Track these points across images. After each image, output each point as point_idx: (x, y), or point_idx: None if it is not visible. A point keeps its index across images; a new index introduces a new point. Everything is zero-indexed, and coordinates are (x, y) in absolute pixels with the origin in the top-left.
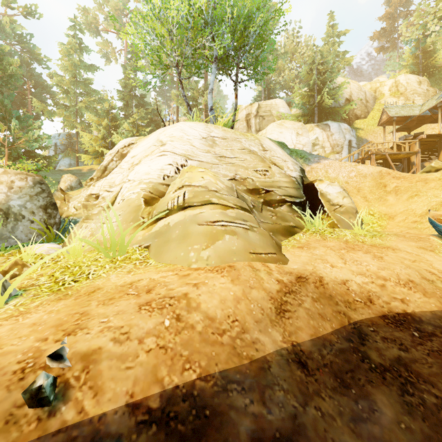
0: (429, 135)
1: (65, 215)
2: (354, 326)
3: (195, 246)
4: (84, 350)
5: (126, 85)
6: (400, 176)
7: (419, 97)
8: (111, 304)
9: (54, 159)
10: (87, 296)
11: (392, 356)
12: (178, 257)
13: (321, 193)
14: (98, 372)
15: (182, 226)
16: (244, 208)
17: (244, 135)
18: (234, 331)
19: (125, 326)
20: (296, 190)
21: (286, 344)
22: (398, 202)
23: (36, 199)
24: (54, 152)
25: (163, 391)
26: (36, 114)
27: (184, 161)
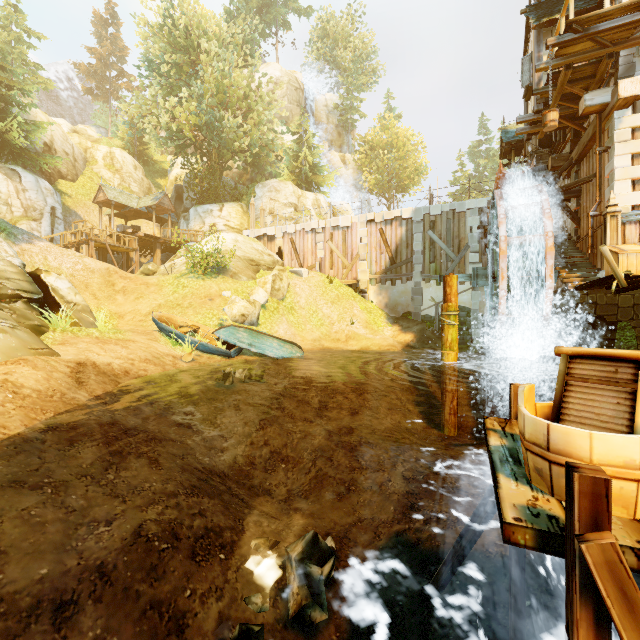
0: (146, 234)
1: None
2: (123, 386)
3: None
4: None
5: None
6: (127, 276)
7: (135, 184)
8: None
9: None
10: None
11: (145, 394)
12: None
13: (53, 288)
14: None
15: None
16: None
17: None
18: (58, 395)
19: None
20: (31, 284)
21: (92, 397)
22: (127, 302)
23: None
24: None
25: (42, 422)
26: None
27: None
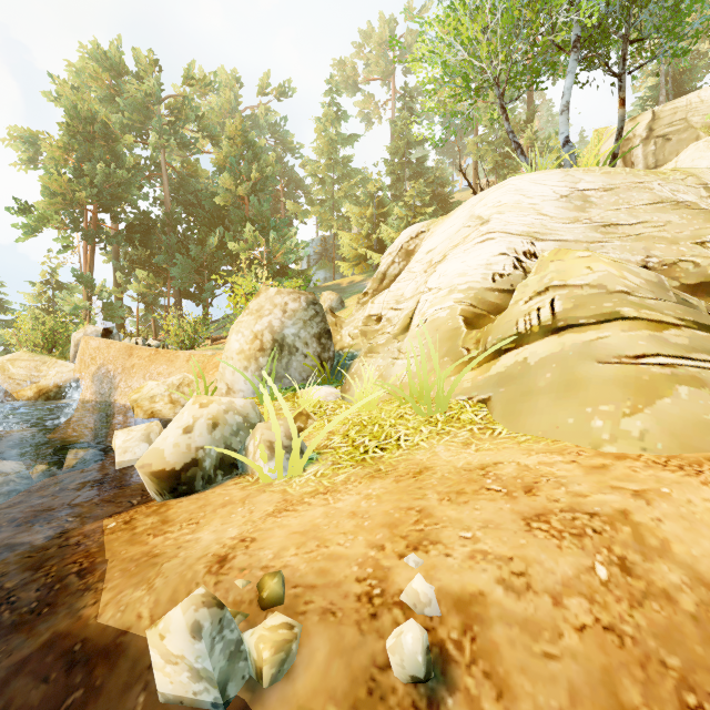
0: None
1: (338, 346)
2: None
3: (601, 407)
4: (455, 590)
5: (395, 151)
6: None
7: None
8: (464, 503)
9: (309, 273)
10: (413, 479)
11: None
12: (561, 427)
13: None
14: (491, 645)
15: (559, 364)
16: (706, 325)
17: (656, 172)
18: None
19: (515, 558)
20: None
21: None
22: None
23: (309, 325)
24: (306, 266)
25: None
26: (289, 220)
27: (527, 244)
